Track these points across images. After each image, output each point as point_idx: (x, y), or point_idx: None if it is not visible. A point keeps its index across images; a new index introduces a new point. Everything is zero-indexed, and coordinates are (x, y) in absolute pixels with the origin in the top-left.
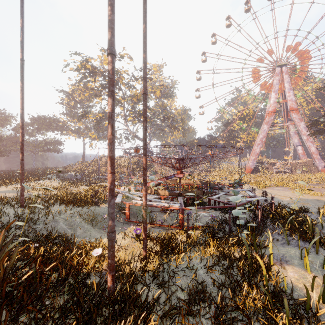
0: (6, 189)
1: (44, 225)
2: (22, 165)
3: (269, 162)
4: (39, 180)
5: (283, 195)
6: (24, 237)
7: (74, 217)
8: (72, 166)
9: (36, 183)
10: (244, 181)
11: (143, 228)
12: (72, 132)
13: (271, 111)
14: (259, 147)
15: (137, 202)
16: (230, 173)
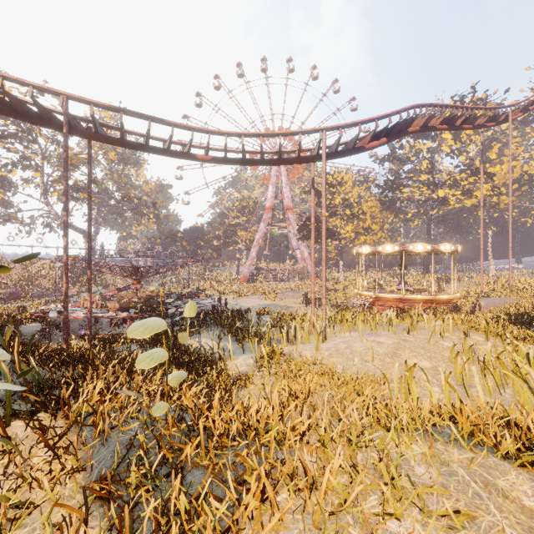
0: None
1: None
2: None
3: (267, 268)
4: None
5: (250, 302)
6: None
7: None
8: None
9: None
10: (226, 291)
11: (89, 326)
12: None
13: (268, 208)
14: (256, 250)
15: (79, 315)
16: (219, 283)
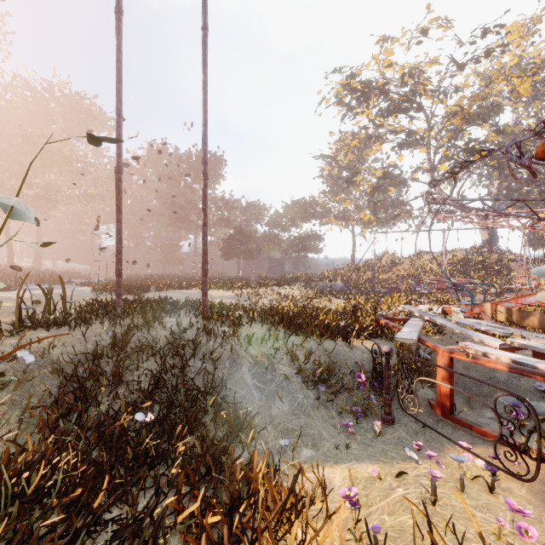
0: (232, 294)
1: (211, 364)
2: (204, 234)
3: None
4: (278, 285)
5: None
6: (148, 384)
7: (278, 358)
8: (333, 271)
9: (270, 289)
10: None
11: None
12: (335, 218)
13: None
14: None
15: (487, 352)
16: None
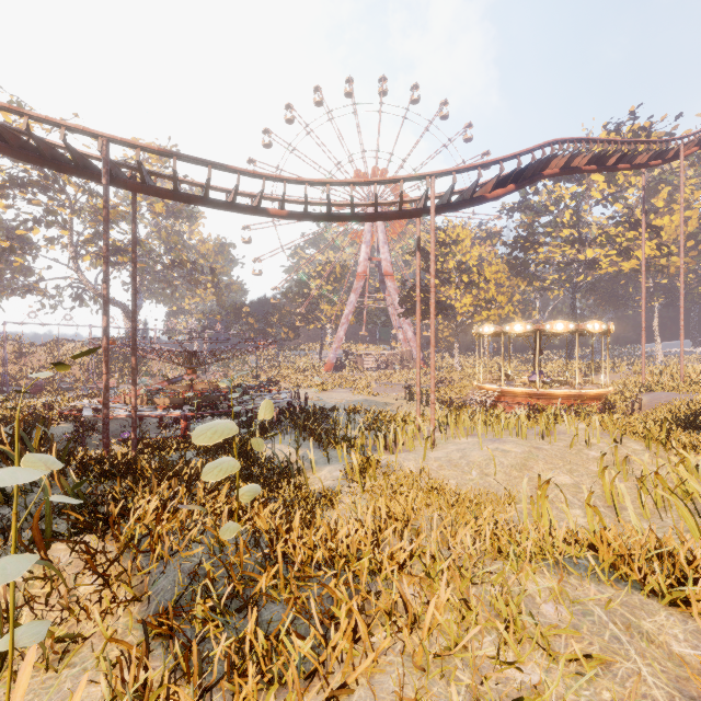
0: None
1: None
2: None
3: (359, 353)
4: None
5: (337, 397)
6: None
7: None
8: None
9: None
10: (306, 383)
11: (133, 428)
12: None
13: (360, 274)
14: (344, 329)
15: (120, 413)
16: (296, 372)
